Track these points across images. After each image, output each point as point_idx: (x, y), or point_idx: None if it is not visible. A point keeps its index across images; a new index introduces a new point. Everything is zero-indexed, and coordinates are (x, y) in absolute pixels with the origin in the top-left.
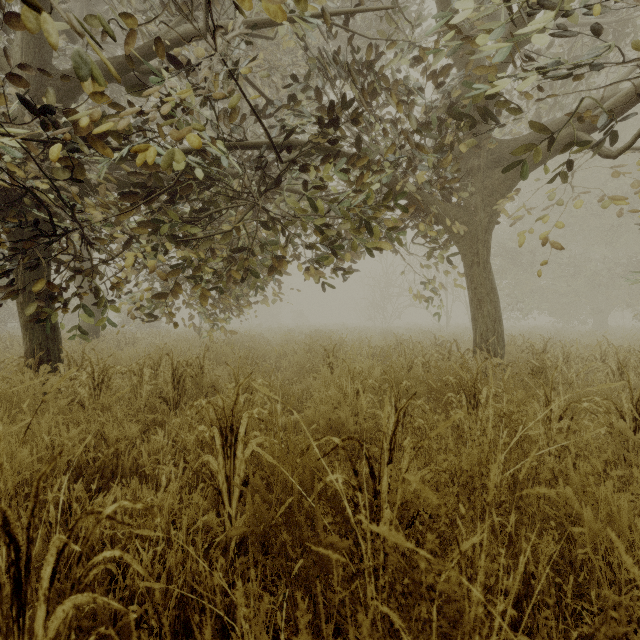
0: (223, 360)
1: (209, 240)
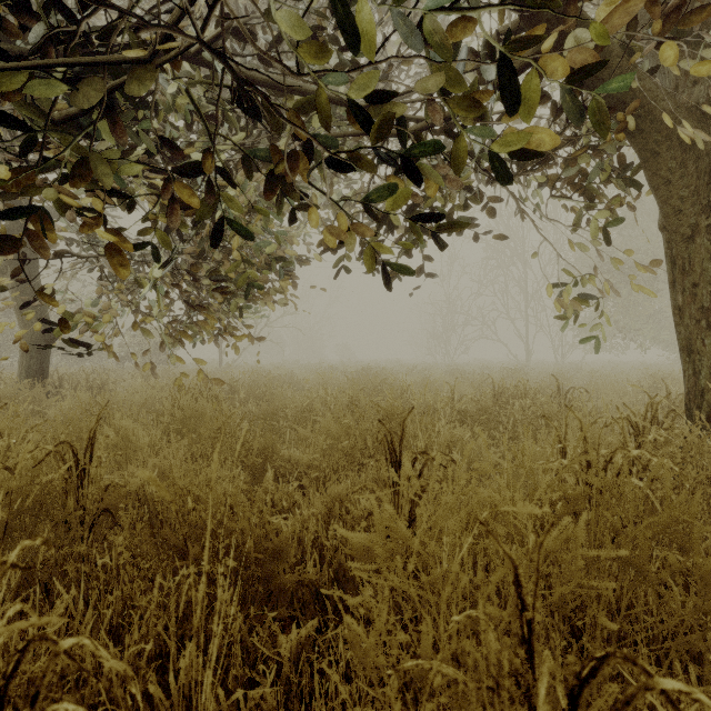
0: (192, 425)
1: (113, 166)
